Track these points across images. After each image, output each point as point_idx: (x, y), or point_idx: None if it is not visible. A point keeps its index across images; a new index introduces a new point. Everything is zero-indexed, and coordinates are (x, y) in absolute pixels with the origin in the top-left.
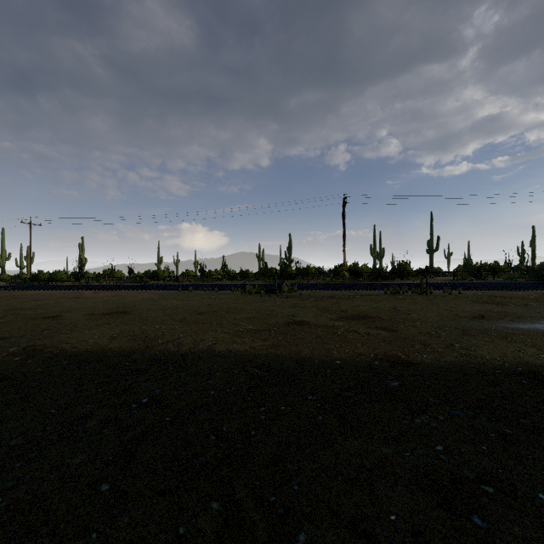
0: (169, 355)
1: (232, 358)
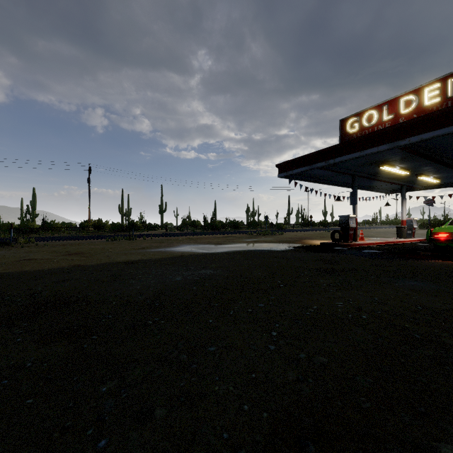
0: None
1: None
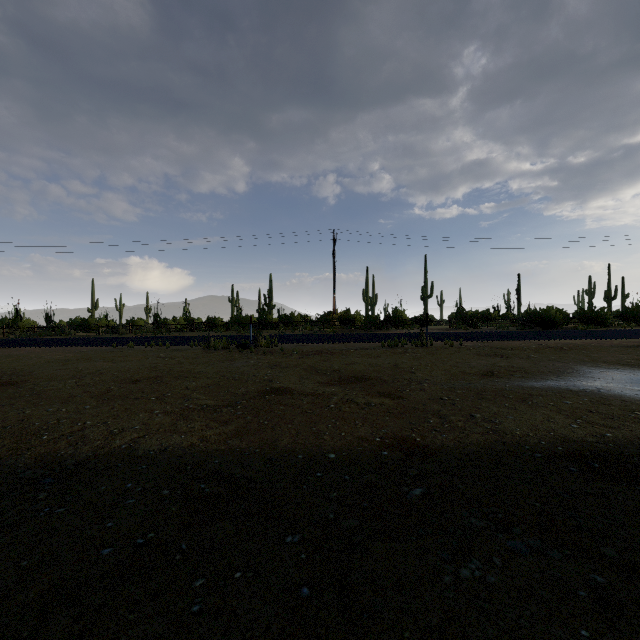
0: (52, 466)
1: (165, 463)
